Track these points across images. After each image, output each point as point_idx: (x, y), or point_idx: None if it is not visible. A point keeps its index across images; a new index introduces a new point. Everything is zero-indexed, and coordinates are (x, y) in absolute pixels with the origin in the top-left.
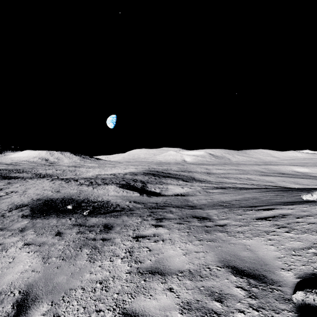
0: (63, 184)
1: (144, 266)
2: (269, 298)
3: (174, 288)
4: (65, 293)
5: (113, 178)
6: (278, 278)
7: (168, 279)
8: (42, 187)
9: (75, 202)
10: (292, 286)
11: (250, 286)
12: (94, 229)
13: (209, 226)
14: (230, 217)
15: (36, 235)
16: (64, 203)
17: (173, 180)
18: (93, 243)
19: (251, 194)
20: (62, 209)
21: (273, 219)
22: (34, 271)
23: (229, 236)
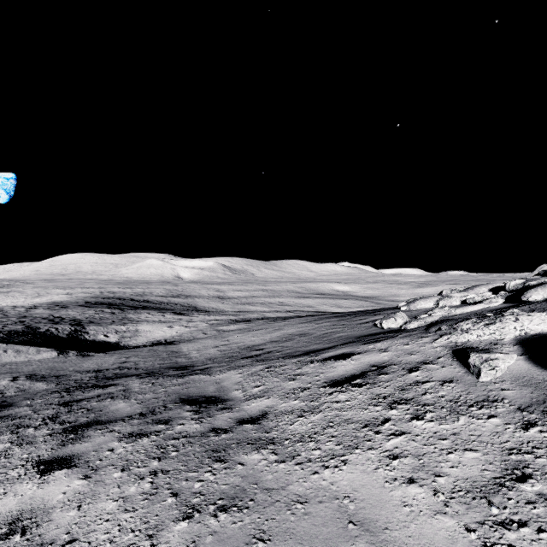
0: None
1: None
2: None
3: None
4: None
5: None
6: None
7: None
8: None
9: None
10: None
11: None
12: None
13: (222, 427)
14: (270, 387)
15: None
16: None
17: (153, 312)
18: None
19: (295, 327)
20: None
21: (364, 380)
22: None
23: (282, 462)
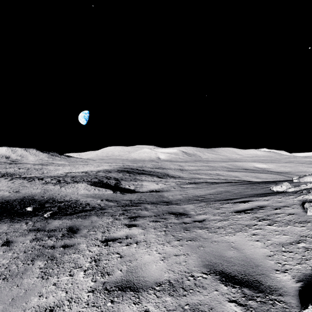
0: (25, 183)
1: (112, 279)
2: None
3: (150, 310)
4: None
5: (84, 175)
6: (275, 284)
7: (143, 296)
8: None
9: (37, 203)
10: (295, 294)
11: (245, 298)
12: (55, 234)
13: (187, 222)
14: (207, 211)
15: None
16: (23, 204)
17: (148, 176)
18: (50, 252)
19: (223, 188)
20: (19, 211)
21: (251, 211)
22: None
23: (210, 233)
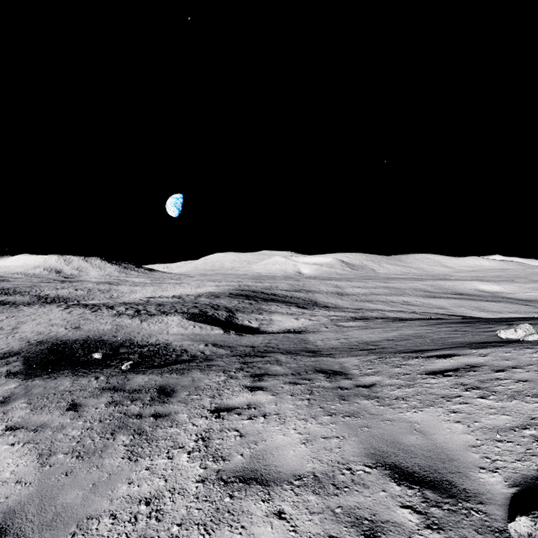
0: (87, 314)
1: (230, 467)
2: (464, 530)
3: (286, 510)
4: (78, 527)
5: (177, 302)
6: (476, 487)
7: (275, 492)
8: (48, 321)
9: (107, 346)
10: (504, 503)
11: (427, 503)
12: (141, 396)
13: (345, 387)
14: (380, 370)
15: (31, 410)
16: (88, 348)
17: (281, 305)
18: (137, 423)
19: (413, 329)
20: (83, 359)
21: (455, 373)
22: (21, 483)
23: (382, 406)
